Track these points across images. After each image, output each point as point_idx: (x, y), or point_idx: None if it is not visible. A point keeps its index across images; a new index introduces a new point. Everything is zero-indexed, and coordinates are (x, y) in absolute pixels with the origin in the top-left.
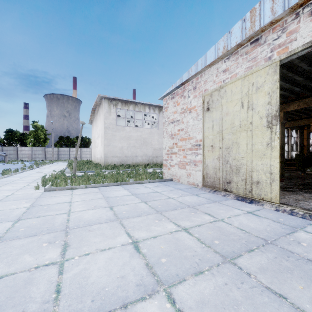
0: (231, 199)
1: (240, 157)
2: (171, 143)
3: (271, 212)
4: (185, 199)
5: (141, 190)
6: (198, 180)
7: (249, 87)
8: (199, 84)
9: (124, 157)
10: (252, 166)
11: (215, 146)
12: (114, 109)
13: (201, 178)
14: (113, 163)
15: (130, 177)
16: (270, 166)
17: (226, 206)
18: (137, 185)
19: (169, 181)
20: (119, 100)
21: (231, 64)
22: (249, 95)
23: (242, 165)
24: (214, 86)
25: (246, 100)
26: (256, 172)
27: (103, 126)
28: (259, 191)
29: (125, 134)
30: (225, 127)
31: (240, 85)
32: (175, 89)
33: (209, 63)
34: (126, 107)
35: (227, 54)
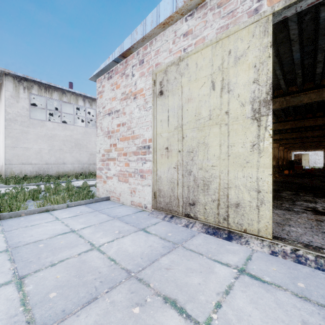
0: (198, 232)
1: (209, 166)
2: (108, 144)
3: (269, 260)
4: (123, 246)
5: (39, 230)
6: (146, 200)
7: (224, 58)
8: (147, 55)
9: (44, 164)
10: (228, 180)
11: (172, 148)
12: (25, 94)
13: (151, 196)
14: (23, 173)
15: (38, 198)
16: (257, 180)
17: (199, 258)
18: (40, 217)
19: (104, 200)
20: (35, 82)
21: (196, 23)
22: (224, 69)
23: (212, 178)
24: (170, 58)
25: (220, 77)
26: (235, 189)
27: (4, 117)
28: (239, 219)
29: (45, 132)
30: (187, 120)
31: (209, 55)
32: (113, 65)
33: (163, 19)
34: (48, 94)
35: (191, 6)
